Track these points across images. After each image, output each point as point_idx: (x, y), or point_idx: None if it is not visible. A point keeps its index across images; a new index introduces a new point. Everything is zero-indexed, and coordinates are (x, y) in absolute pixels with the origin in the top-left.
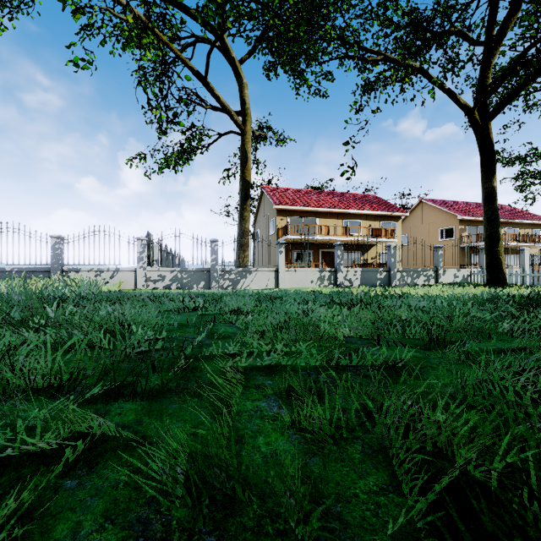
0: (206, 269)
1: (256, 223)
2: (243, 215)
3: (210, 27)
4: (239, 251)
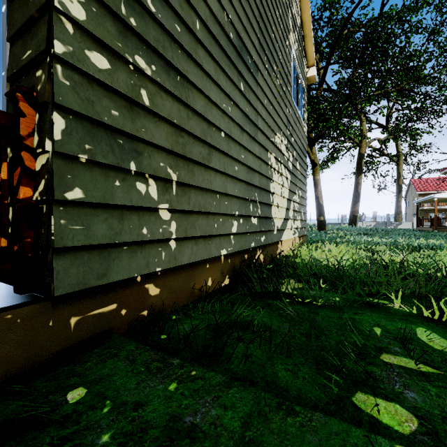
0: (385, 223)
1: (406, 197)
2: (398, 200)
3: (381, 126)
4: (396, 215)
